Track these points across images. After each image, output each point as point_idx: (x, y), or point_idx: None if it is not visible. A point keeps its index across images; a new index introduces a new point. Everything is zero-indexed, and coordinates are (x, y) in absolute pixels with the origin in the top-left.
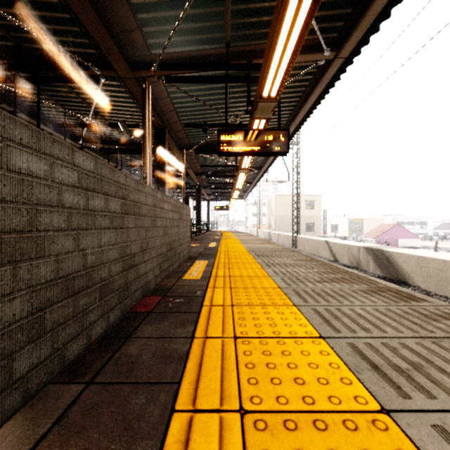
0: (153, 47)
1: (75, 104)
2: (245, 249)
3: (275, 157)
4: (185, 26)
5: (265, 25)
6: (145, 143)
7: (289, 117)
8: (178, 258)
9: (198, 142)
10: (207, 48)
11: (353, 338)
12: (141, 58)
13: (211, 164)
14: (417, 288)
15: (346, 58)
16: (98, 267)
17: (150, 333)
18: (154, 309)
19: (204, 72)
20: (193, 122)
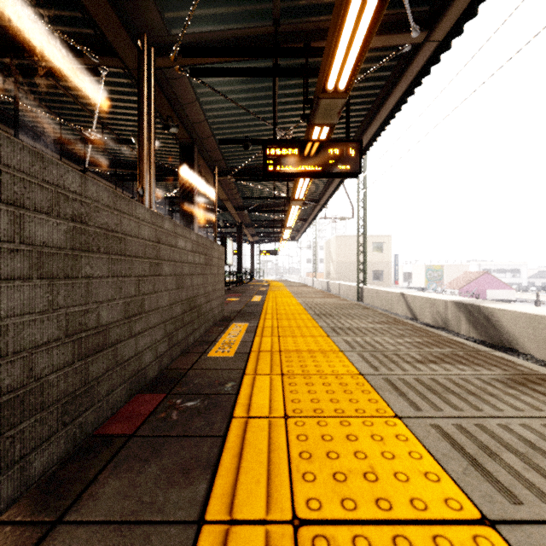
0: (173, 24)
1: (74, 112)
2: (299, 305)
3: (337, 186)
4: None
5: None
6: (142, 139)
7: (357, 132)
8: (204, 321)
9: (238, 166)
10: (248, 26)
11: None
12: (156, 41)
13: (256, 196)
14: (529, 357)
15: (441, 42)
16: None
17: (110, 505)
18: (142, 425)
19: (245, 61)
20: (230, 138)
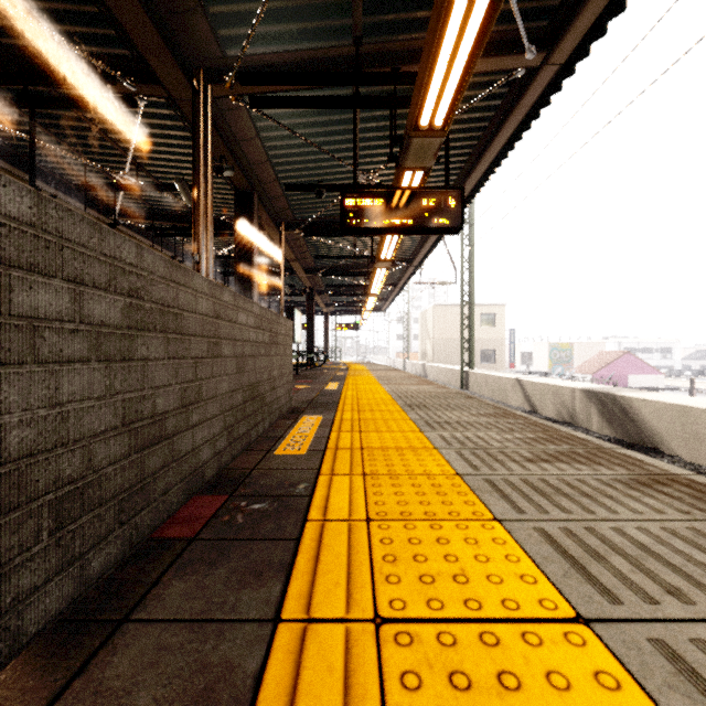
0: (228, 44)
1: (102, 151)
2: (386, 393)
3: (434, 242)
4: (284, 4)
5: (423, 4)
6: (197, 195)
7: (459, 175)
8: (268, 412)
9: (309, 217)
10: (323, 46)
11: (658, 623)
12: (208, 64)
13: (331, 255)
14: (676, 460)
15: (563, 65)
16: (47, 454)
17: (177, 605)
18: (204, 529)
19: (318, 88)
20: (299, 183)
